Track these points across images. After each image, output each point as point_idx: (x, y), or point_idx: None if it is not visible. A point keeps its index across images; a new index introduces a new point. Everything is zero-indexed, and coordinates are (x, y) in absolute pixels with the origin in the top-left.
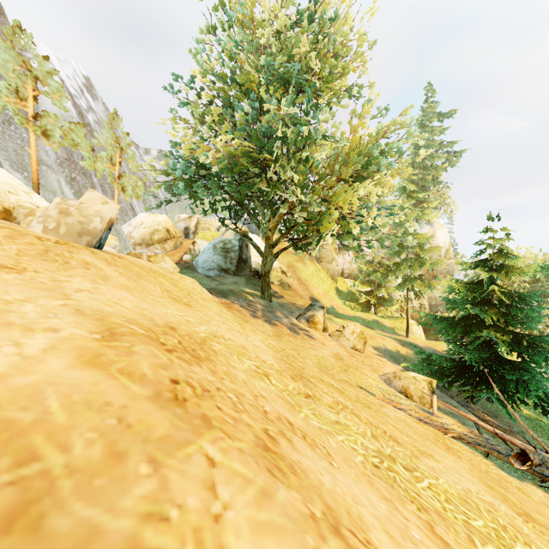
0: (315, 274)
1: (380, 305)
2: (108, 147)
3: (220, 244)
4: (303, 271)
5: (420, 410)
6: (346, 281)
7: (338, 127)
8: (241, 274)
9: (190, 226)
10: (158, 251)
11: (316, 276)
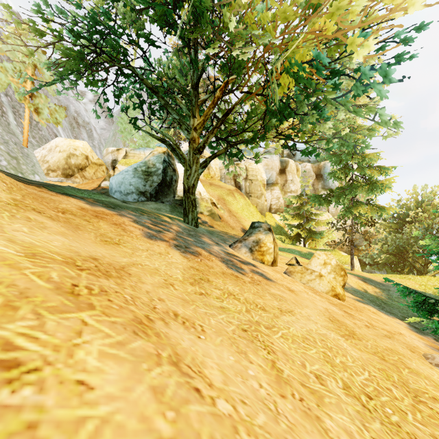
0: (245, 208)
1: (310, 238)
2: (15, 60)
3: (141, 165)
4: (233, 204)
5: None
6: (273, 216)
7: None
8: (165, 202)
9: (118, 159)
10: (75, 179)
11: (247, 210)
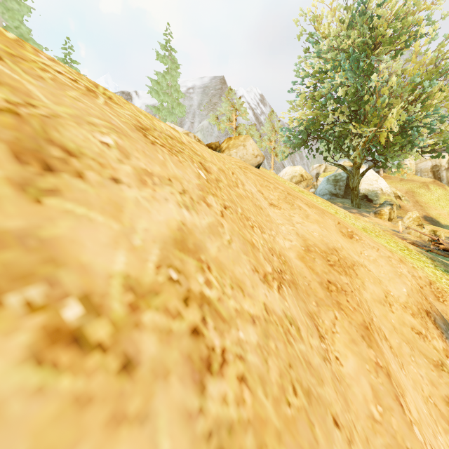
0: (442, 198)
1: None
2: (268, 133)
3: (332, 177)
4: (425, 196)
5: (391, 230)
6: None
7: (399, 68)
8: (349, 198)
9: (320, 172)
10: None
11: (444, 200)
